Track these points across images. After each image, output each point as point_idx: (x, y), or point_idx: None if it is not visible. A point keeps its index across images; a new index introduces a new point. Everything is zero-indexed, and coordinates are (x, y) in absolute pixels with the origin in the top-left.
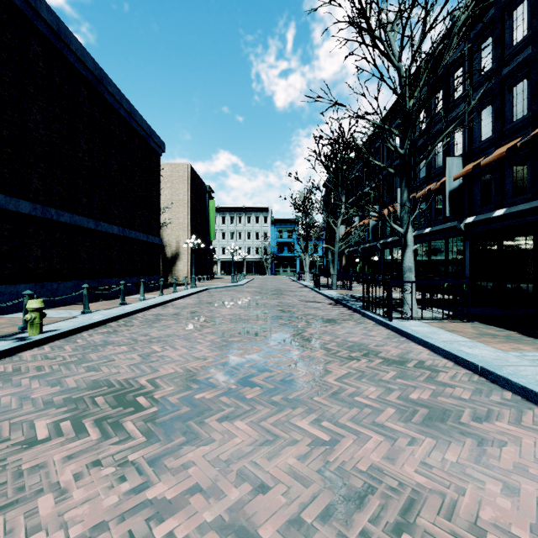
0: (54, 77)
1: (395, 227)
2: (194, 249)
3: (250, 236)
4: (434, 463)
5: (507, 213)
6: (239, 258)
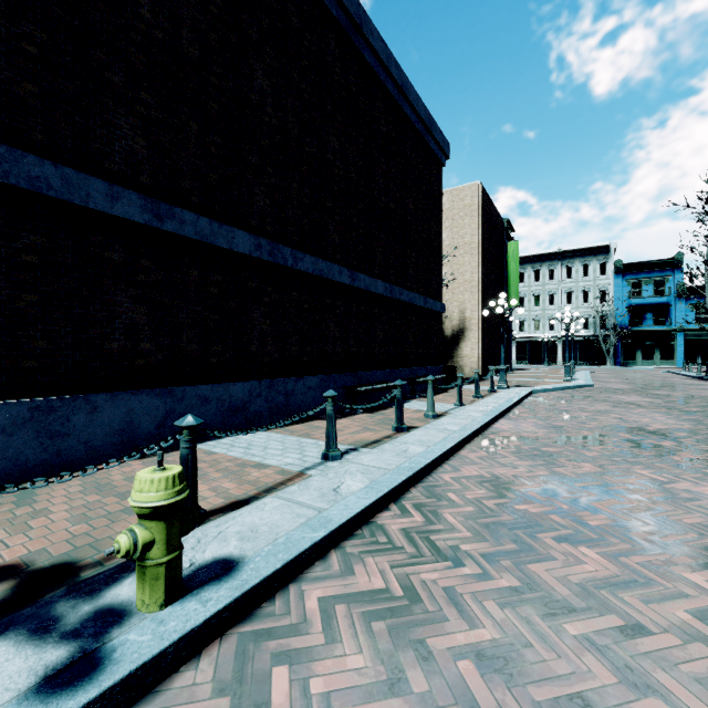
0: (289, 17)
1: None
2: (503, 317)
3: (572, 299)
4: None
5: None
6: (551, 336)
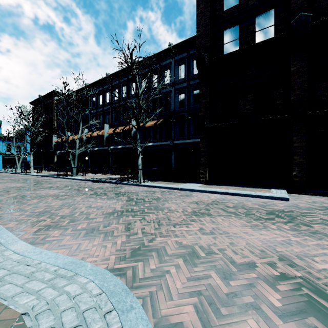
0: None
1: (138, 148)
2: None
3: None
4: (196, 199)
5: (152, 145)
6: None
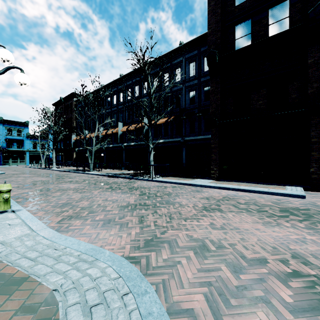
0: None
1: (150, 145)
2: None
3: None
4: (207, 194)
5: (164, 142)
6: None
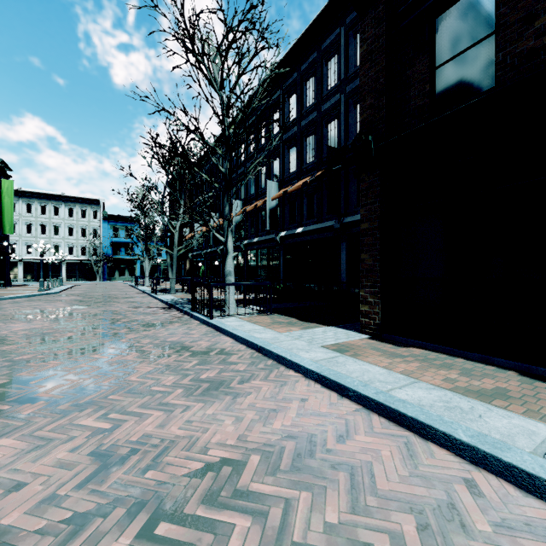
0: None
1: (217, 236)
2: None
3: (73, 232)
4: (196, 419)
5: (304, 231)
6: (56, 259)
